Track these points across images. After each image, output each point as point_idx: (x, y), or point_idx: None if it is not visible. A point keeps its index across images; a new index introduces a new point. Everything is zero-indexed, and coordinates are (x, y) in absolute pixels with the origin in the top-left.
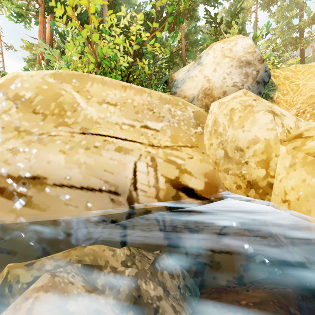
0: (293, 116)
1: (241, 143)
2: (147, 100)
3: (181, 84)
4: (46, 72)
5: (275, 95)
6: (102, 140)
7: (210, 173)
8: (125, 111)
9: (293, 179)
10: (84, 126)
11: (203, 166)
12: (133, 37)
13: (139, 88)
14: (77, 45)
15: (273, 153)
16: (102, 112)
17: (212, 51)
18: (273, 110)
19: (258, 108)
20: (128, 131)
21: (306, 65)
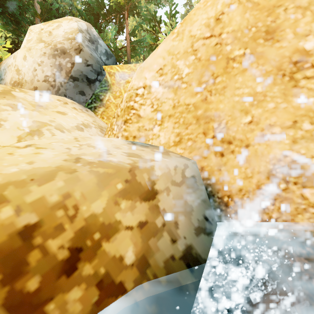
0: (29, 128)
1: None
2: None
3: (4, 75)
4: None
5: (106, 97)
6: None
7: None
8: None
9: None
10: None
11: None
12: None
13: None
14: None
15: None
16: None
17: (28, 33)
18: None
19: None
20: None
21: None
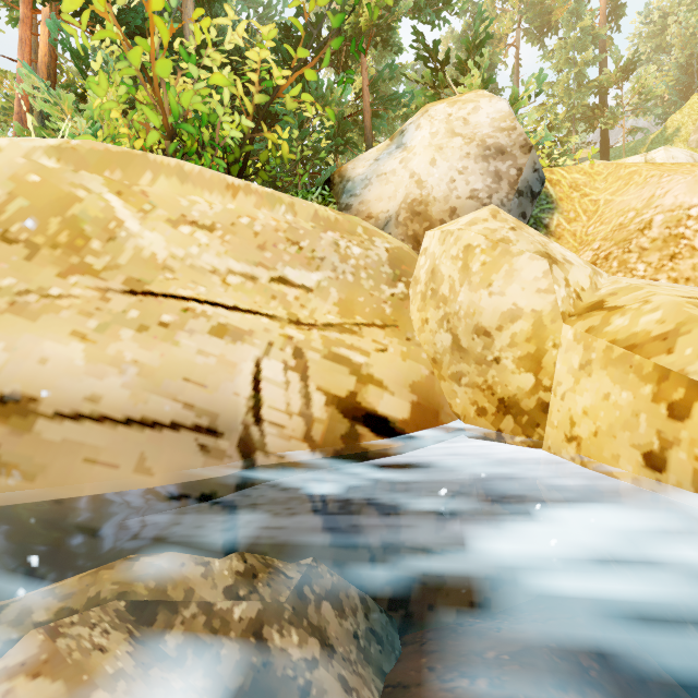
0: (587, 266)
1: (486, 319)
2: (286, 221)
3: (361, 188)
4: (36, 143)
5: (553, 221)
6: (178, 308)
7: (424, 384)
8: (235, 243)
9: (587, 393)
10: (134, 276)
11: (408, 368)
12: (254, 75)
13: (267, 193)
14: (117, 83)
15: (549, 340)
16: (180, 245)
17: (428, 122)
18: (549, 253)
19: (519, 246)
20: (241, 290)
21: (612, 163)
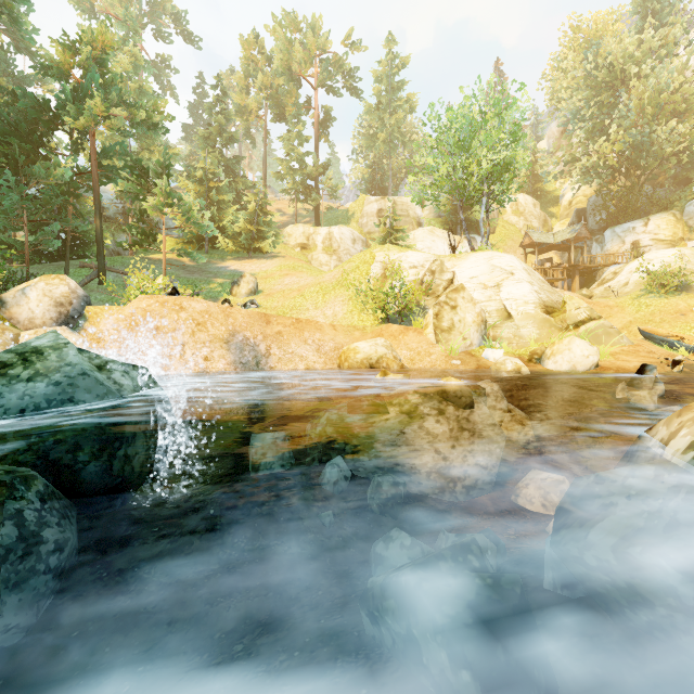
0: None
1: None
2: None
3: (10, 307)
4: None
5: (86, 325)
6: None
7: None
8: None
9: None
10: None
11: None
12: None
13: None
14: None
15: None
16: None
17: (35, 290)
18: None
19: None
20: None
21: (110, 307)
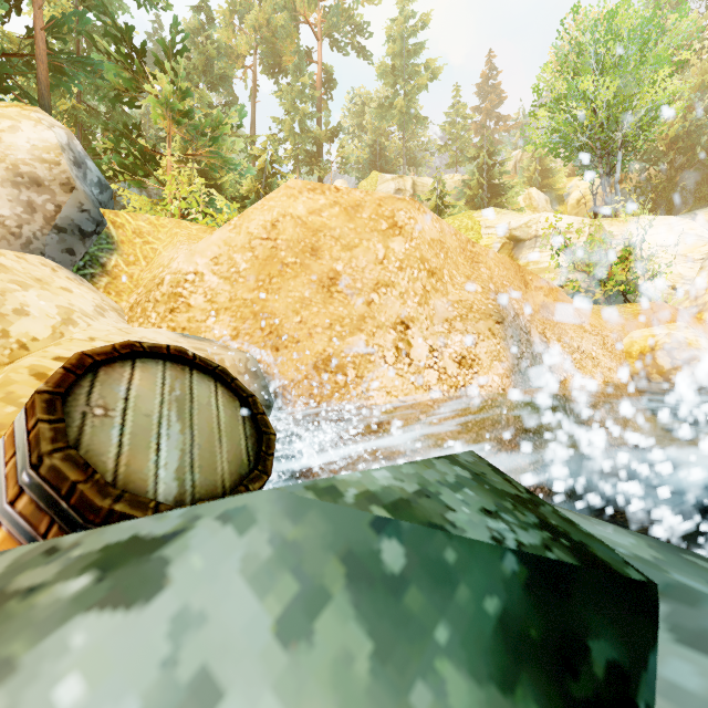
0: (59, 316)
1: None
2: None
3: None
4: None
5: (111, 261)
6: None
7: None
8: None
9: None
10: None
11: None
12: None
13: None
14: None
15: None
16: None
17: None
18: None
19: None
20: None
21: (175, 220)
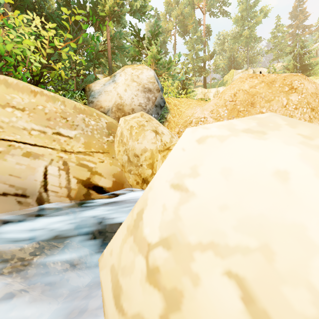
0: (170, 135)
1: (137, 151)
2: (61, 108)
3: (98, 95)
4: None
5: (168, 116)
6: (6, 144)
7: (118, 174)
8: (35, 117)
9: None
10: None
11: (112, 168)
12: (45, 41)
13: (52, 96)
14: None
15: (155, 159)
16: (6, 116)
17: (124, 74)
18: (157, 130)
19: (147, 128)
20: (38, 137)
21: (186, 99)
